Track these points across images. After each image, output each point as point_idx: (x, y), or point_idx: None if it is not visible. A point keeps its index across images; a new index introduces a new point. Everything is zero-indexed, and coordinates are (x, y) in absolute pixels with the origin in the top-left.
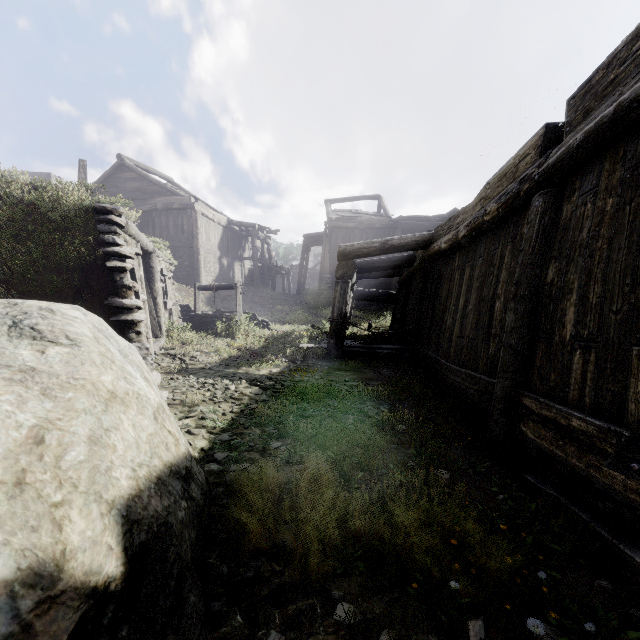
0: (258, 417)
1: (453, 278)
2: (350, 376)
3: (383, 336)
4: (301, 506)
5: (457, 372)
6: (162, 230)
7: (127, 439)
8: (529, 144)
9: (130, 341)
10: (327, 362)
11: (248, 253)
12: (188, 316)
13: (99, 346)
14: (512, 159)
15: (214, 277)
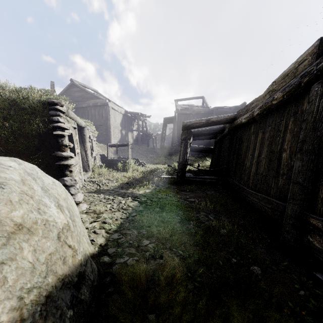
0: (136, 222)
1: (250, 139)
2: (189, 195)
3: (206, 171)
4: (161, 303)
5: (255, 195)
6: (92, 116)
7: (22, 266)
8: (306, 53)
9: (66, 176)
10: (176, 186)
11: (135, 128)
12: (104, 160)
13: (23, 186)
14: (292, 64)
15: (118, 140)
